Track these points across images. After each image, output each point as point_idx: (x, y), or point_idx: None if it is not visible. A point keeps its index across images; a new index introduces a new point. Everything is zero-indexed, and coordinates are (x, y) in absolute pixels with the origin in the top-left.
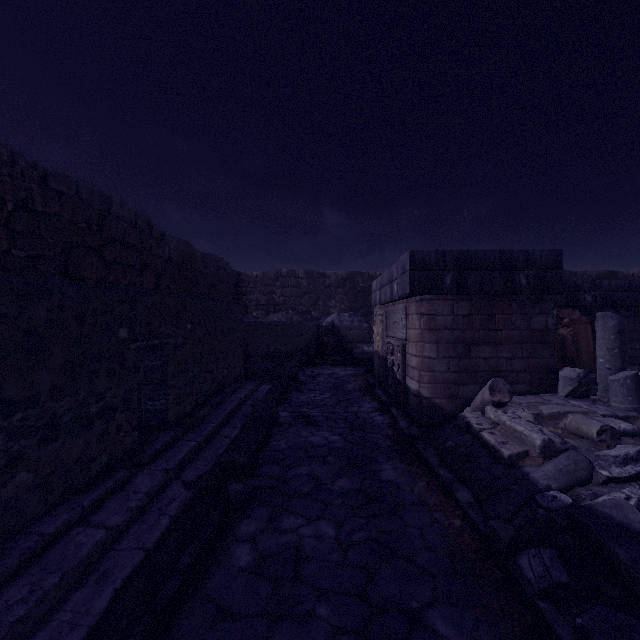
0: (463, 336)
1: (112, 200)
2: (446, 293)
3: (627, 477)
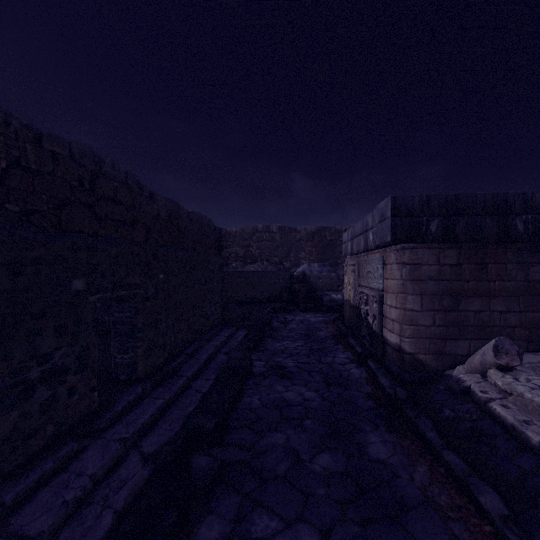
0: (450, 287)
1: (104, 161)
2: (431, 241)
3: None
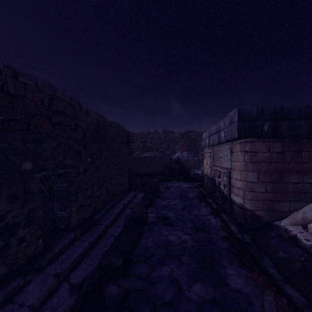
0: (277, 167)
1: (57, 89)
2: (264, 137)
3: None
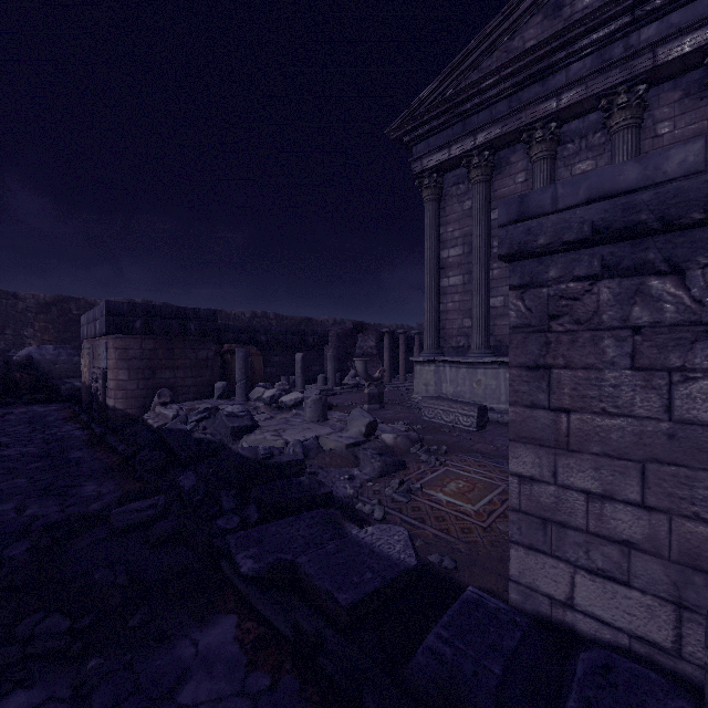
0: (150, 364)
1: None
2: (137, 334)
3: (198, 420)
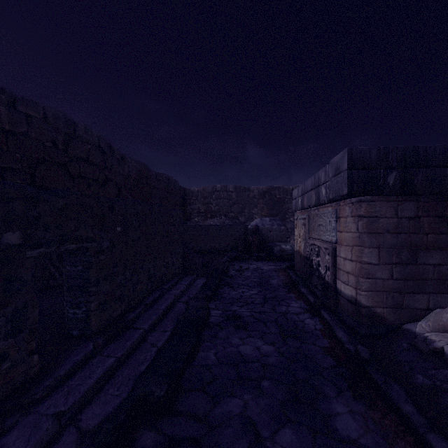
0: (408, 240)
1: (77, 125)
2: (389, 193)
3: None
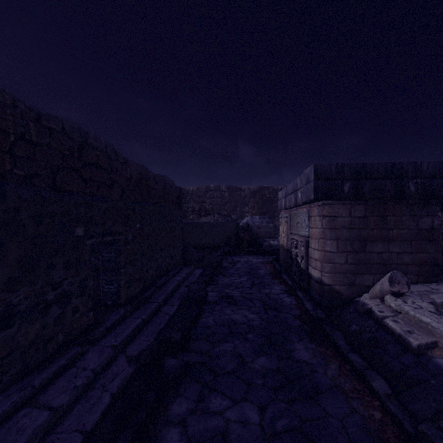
0: (359, 234)
1: (88, 135)
2: (345, 199)
3: None
